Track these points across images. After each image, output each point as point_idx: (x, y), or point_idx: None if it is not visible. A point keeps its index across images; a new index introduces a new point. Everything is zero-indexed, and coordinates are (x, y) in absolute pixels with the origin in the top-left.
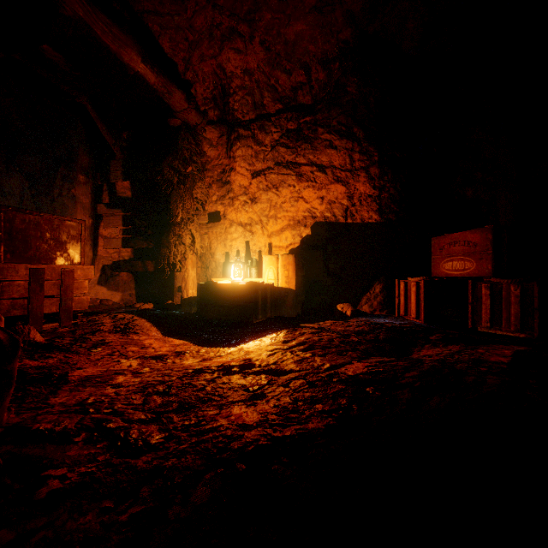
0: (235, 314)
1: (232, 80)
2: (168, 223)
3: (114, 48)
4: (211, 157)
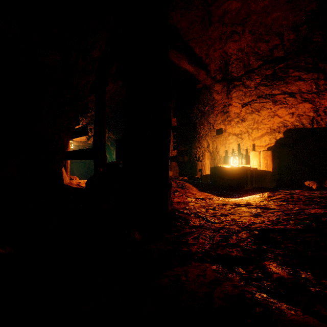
0: (233, 184)
1: (231, 57)
2: (194, 136)
3: (177, 62)
4: (217, 100)
